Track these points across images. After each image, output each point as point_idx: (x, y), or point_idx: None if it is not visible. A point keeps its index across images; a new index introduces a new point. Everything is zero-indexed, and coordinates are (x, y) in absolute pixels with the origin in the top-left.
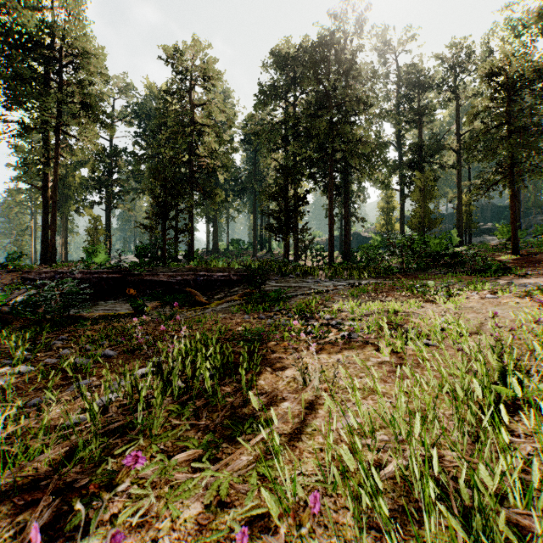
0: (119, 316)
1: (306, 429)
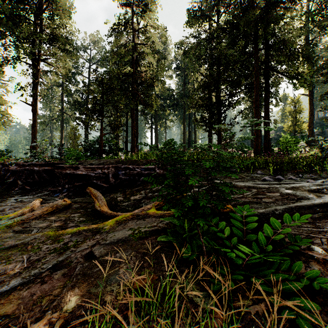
0: None
1: None
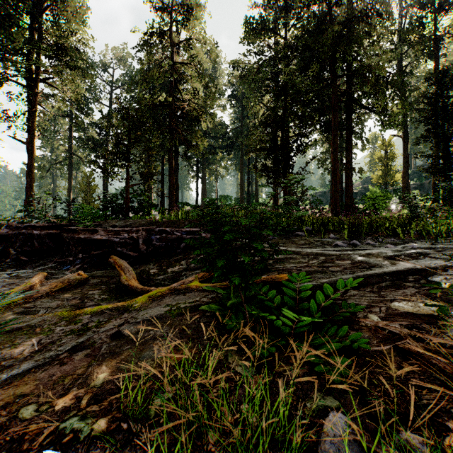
0: None
1: None
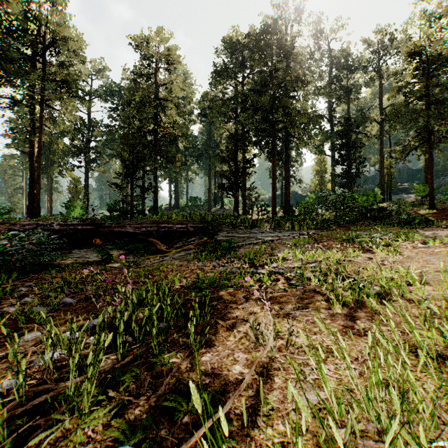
0: (87, 263)
1: (262, 408)
